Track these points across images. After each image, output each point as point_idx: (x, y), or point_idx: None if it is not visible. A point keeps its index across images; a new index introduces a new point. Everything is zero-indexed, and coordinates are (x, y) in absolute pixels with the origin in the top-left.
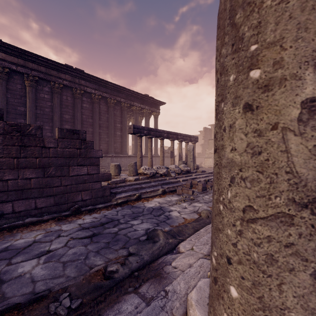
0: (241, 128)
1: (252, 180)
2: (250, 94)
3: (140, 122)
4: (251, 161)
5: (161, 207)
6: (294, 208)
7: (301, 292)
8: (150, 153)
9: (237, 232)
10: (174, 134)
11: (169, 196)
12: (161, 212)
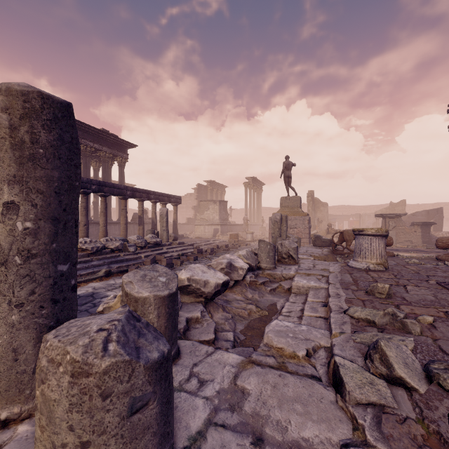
0: None
1: None
2: None
3: (96, 170)
4: None
5: (94, 293)
6: None
7: (4, 315)
8: (104, 218)
9: None
10: (144, 191)
11: (116, 278)
12: (90, 299)
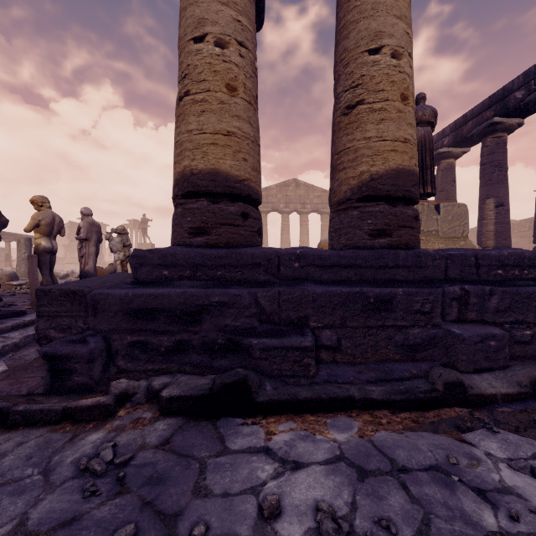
0: (19, 253)
1: (20, 258)
2: (20, 251)
3: None
4: (20, 256)
5: None
6: (23, 260)
7: (24, 266)
8: None
9: (19, 263)
10: (11, 234)
11: None
12: None
